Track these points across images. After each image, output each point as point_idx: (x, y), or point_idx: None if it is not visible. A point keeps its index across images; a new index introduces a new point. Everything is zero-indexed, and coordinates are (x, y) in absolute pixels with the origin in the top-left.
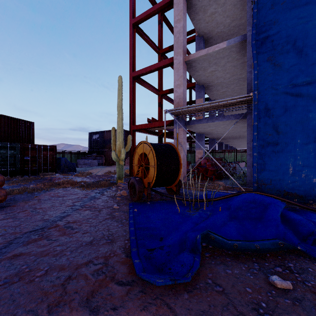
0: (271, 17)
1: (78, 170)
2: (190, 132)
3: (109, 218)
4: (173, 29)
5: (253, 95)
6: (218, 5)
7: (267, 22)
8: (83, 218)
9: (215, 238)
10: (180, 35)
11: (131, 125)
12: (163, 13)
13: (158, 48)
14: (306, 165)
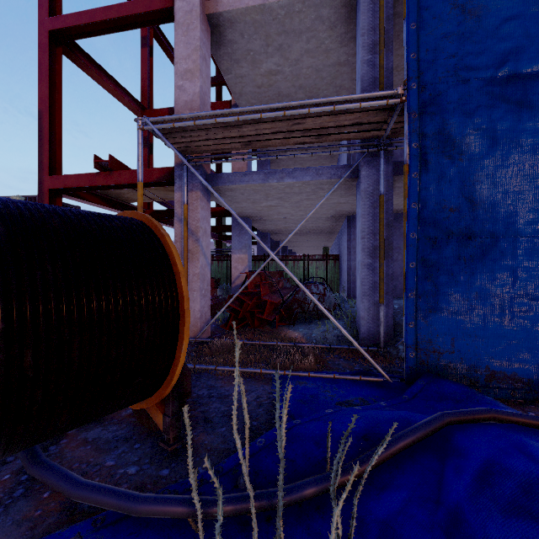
0: None
1: None
2: (220, 213)
3: None
4: None
5: (405, 92)
6: None
7: None
8: None
9: None
10: None
11: (43, 174)
12: None
13: None
14: None
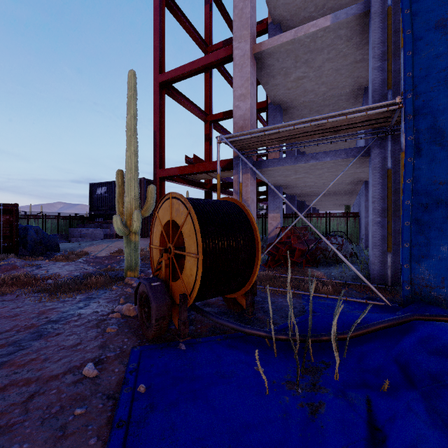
0: None
1: (66, 246)
2: (259, 184)
3: None
4: (228, 18)
5: (402, 101)
6: None
7: None
8: None
9: None
10: (246, 5)
11: (156, 168)
12: None
13: (204, 43)
14: None
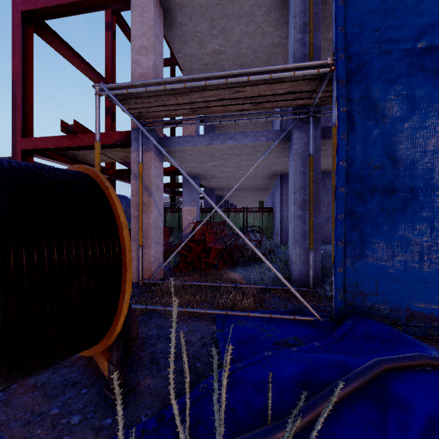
0: None
1: None
2: (173, 172)
3: None
4: None
5: (334, 62)
6: None
7: None
8: None
9: None
10: None
11: (16, 136)
12: None
13: None
14: None
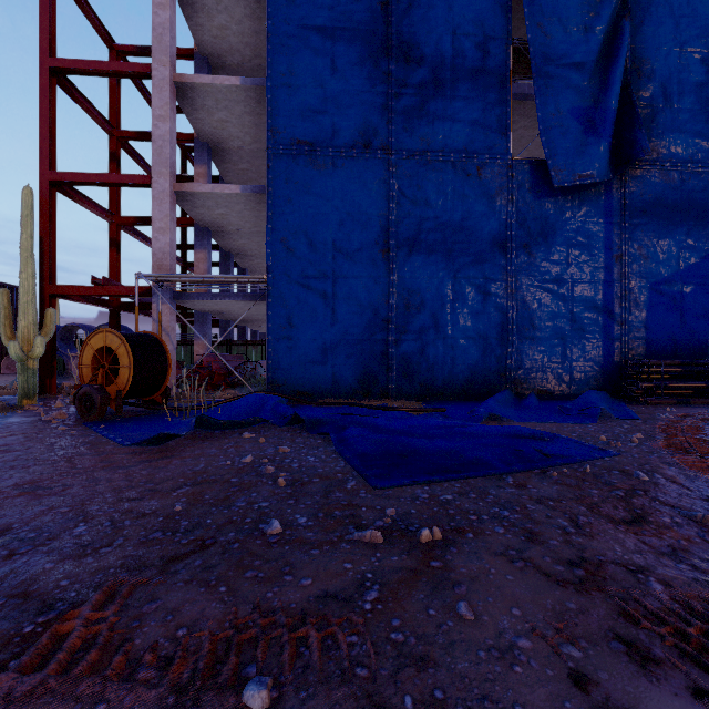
0: (286, 193)
1: None
2: (184, 308)
3: (67, 436)
4: (144, 88)
5: (267, 277)
6: (232, 115)
7: (282, 197)
8: (17, 441)
9: (207, 421)
10: (166, 146)
11: (44, 283)
12: (123, 54)
13: (110, 125)
14: (315, 362)
